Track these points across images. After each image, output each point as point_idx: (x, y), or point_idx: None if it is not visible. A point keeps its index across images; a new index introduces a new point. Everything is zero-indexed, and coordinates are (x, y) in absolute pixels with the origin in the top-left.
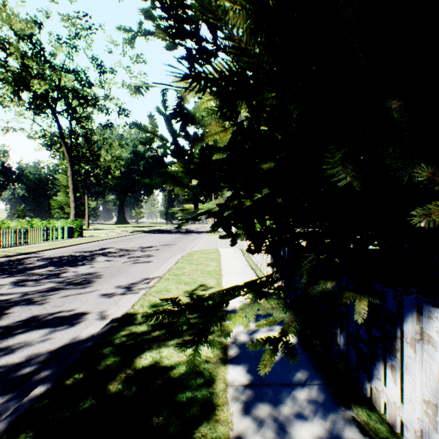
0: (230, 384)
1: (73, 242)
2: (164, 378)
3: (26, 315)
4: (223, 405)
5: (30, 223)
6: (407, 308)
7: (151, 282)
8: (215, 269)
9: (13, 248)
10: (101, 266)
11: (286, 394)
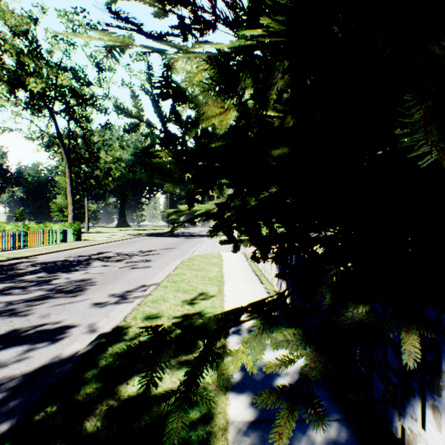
0: (232, 420)
1: (70, 246)
2: (152, 412)
3: (6, 328)
4: None
5: (26, 227)
6: None
7: (148, 290)
8: (217, 276)
9: (6, 252)
10: (96, 272)
11: (299, 435)
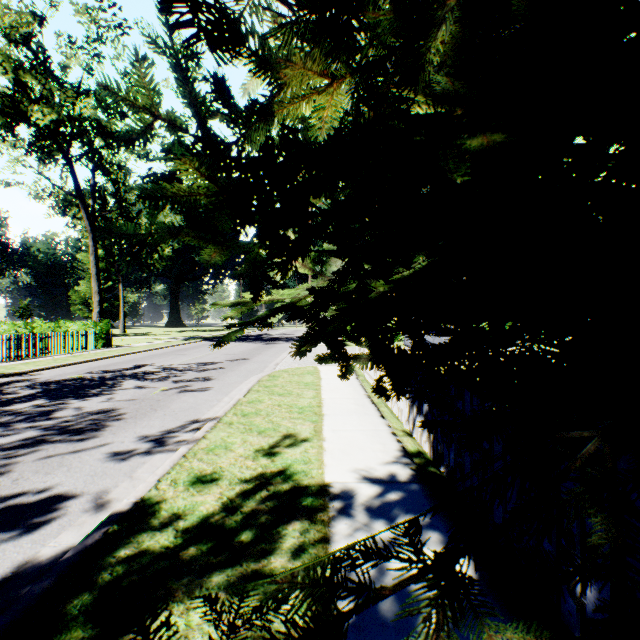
0: None
1: (92, 355)
2: None
3: None
4: None
5: (30, 327)
6: None
7: (201, 430)
8: (312, 404)
9: None
10: (124, 397)
11: None
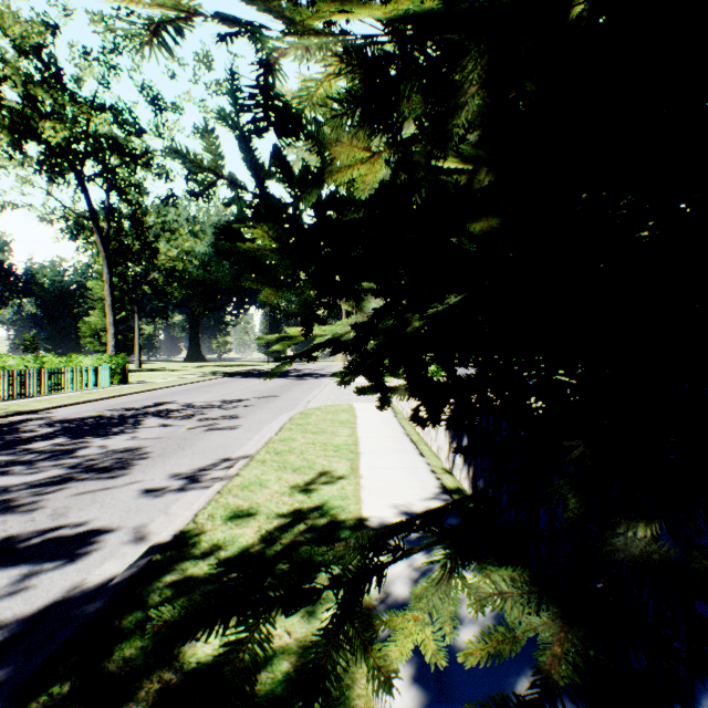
0: None
1: (109, 392)
2: None
3: None
4: None
5: (40, 361)
6: None
7: (234, 468)
8: (348, 443)
9: (6, 403)
10: (149, 436)
11: None
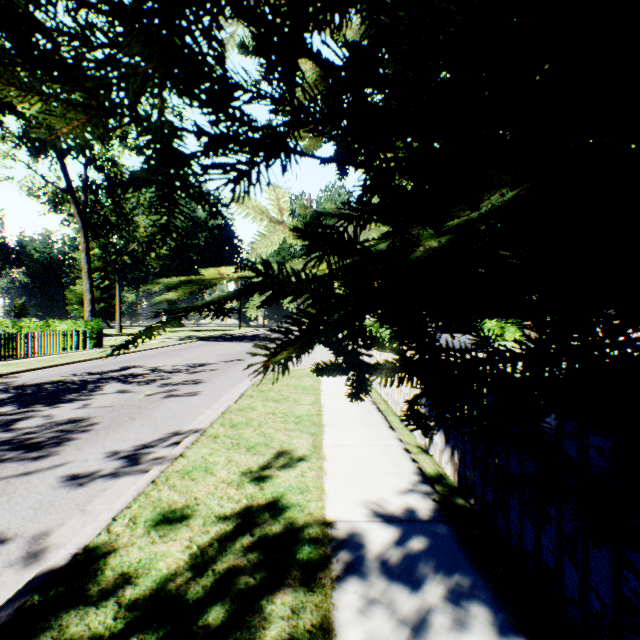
0: None
1: (80, 356)
2: None
3: None
4: None
5: (17, 326)
6: None
7: (180, 446)
8: (310, 412)
9: None
10: (102, 404)
11: None
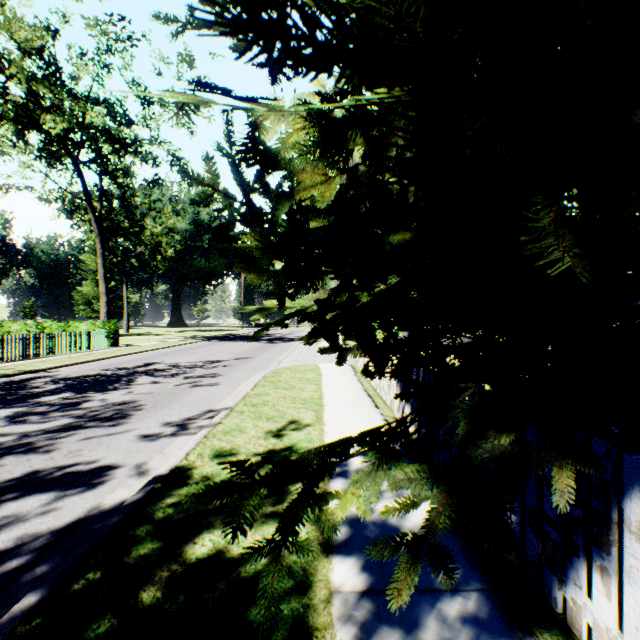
0: (337, 590)
1: (103, 354)
2: (230, 580)
3: (22, 469)
4: (324, 628)
5: (41, 327)
6: (632, 475)
7: (217, 417)
8: (313, 397)
9: (14, 364)
10: (142, 391)
11: (427, 608)
